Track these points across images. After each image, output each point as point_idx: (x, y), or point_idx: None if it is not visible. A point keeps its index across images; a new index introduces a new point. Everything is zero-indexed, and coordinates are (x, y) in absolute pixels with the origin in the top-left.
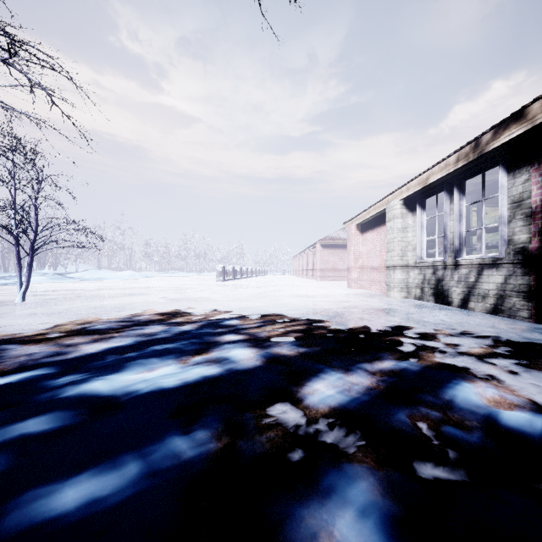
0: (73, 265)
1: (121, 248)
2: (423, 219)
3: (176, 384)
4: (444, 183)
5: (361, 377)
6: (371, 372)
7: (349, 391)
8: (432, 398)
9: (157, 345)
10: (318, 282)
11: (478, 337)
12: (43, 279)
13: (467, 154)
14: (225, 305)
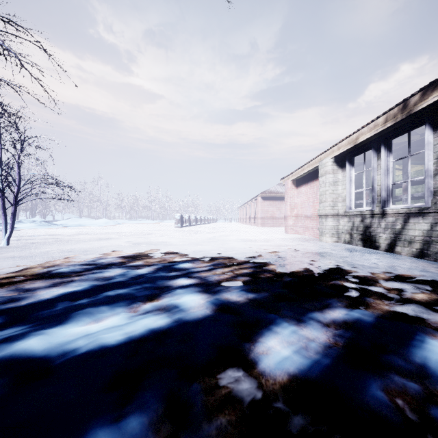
0: (59, 214)
1: (98, 200)
2: (352, 174)
3: (120, 340)
4: (371, 142)
5: (315, 330)
6: (324, 323)
7: (306, 350)
8: (401, 361)
9: (111, 291)
10: (259, 228)
11: (415, 281)
12: (32, 226)
13: (395, 115)
14: (181, 248)
